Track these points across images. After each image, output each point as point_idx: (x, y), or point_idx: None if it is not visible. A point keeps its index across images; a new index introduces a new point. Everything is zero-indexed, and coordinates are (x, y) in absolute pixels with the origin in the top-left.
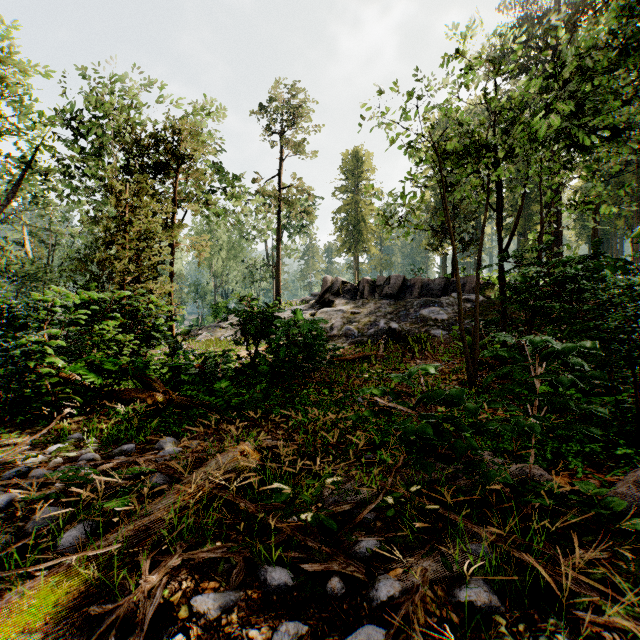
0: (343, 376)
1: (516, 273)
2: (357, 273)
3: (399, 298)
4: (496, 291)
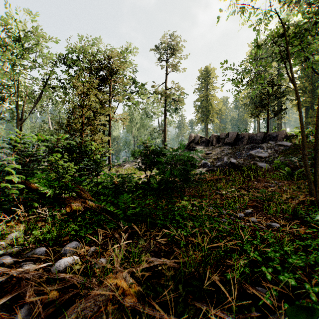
0: (207, 192)
1: (311, 128)
2: (207, 133)
3: (234, 145)
4: (300, 139)
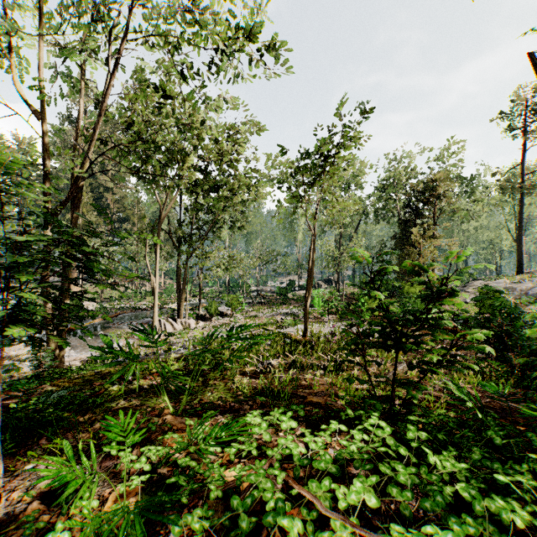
0: None
1: None
2: None
3: None
4: None
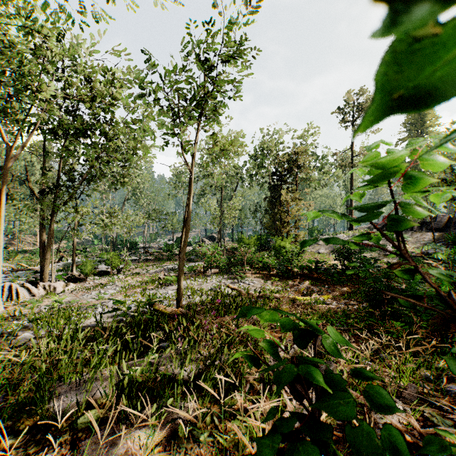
0: None
1: None
2: None
3: (443, 231)
4: None
